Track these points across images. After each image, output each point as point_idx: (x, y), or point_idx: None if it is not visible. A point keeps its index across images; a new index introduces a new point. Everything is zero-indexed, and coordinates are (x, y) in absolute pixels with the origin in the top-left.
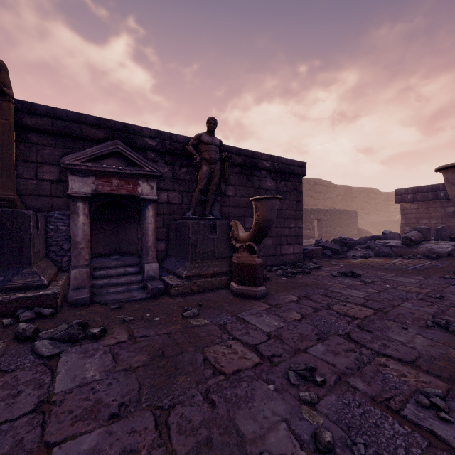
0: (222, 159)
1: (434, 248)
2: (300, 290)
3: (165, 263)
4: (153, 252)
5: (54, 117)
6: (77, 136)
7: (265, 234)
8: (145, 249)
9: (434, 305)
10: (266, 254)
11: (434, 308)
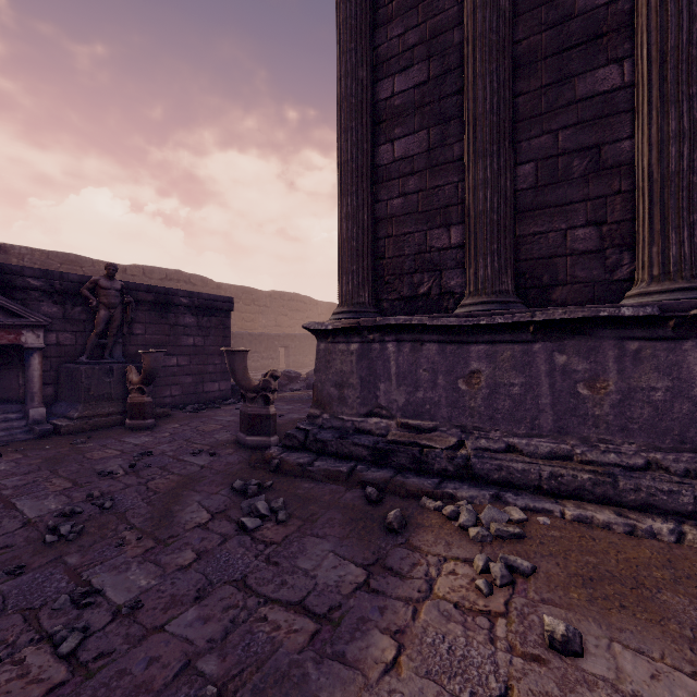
0: (125, 303)
1: None
2: (188, 420)
3: (54, 408)
4: (39, 398)
5: None
6: None
7: (153, 379)
8: (30, 395)
9: None
10: (186, 393)
11: None
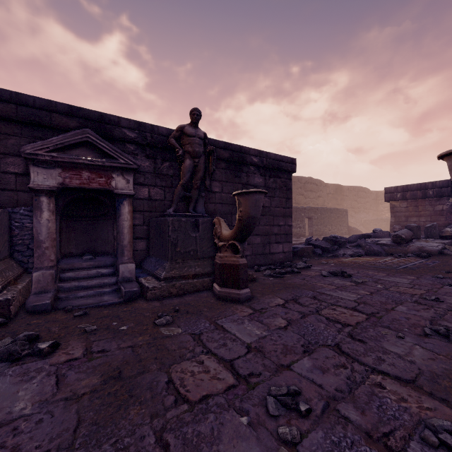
0: (207, 153)
1: (425, 246)
2: (287, 292)
3: (145, 263)
4: (129, 252)
5: (19, 103)
6: (45, 124)
7: (249, 232)
8: (120, 248)
9: (430, 308)
10: (255, 253)
11: (431, 313)
